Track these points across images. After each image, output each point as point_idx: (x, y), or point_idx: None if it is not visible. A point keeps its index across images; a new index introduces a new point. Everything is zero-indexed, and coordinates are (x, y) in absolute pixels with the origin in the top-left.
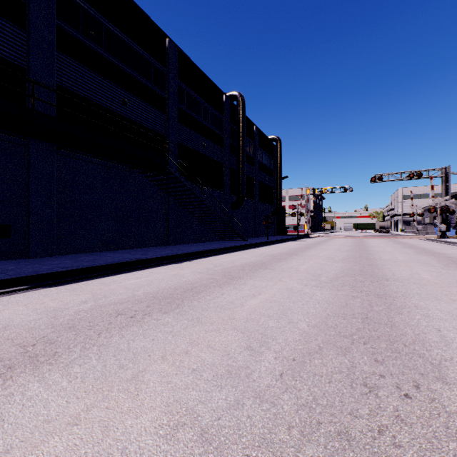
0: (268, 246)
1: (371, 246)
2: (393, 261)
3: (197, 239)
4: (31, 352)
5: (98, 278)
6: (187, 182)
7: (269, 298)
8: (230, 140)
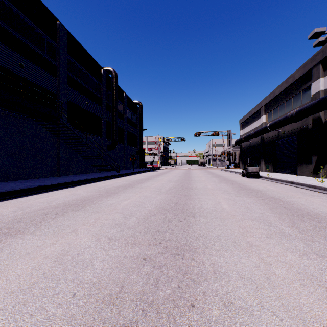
0: (134, 175)
1: (193, 174)
2: (199, 181)
3: (82, 171)
4: (2, 232)
5: (13, 199)
6: (76, 130)
7: (134, 200)
8: (107, 101)
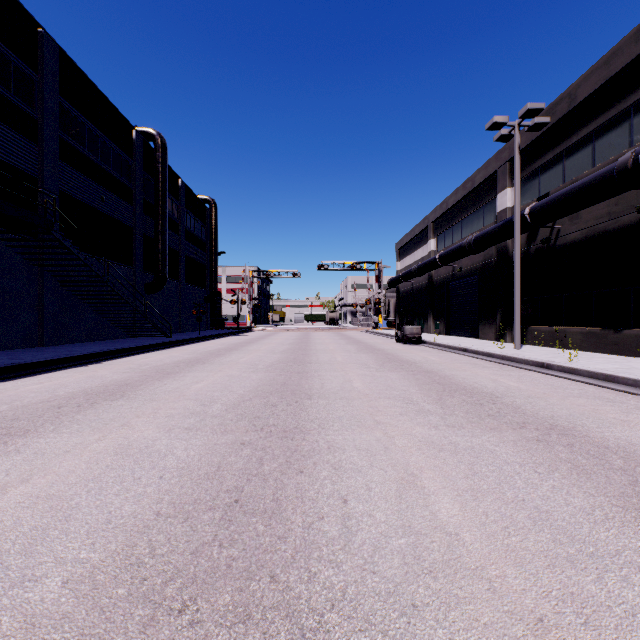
0: (202, 343)
1: (314, 339)
2: (324, 350)
3: (91, 336)
4: None
5: None
6: (83, 254)
7: (212, 382)
8: (144, 195)
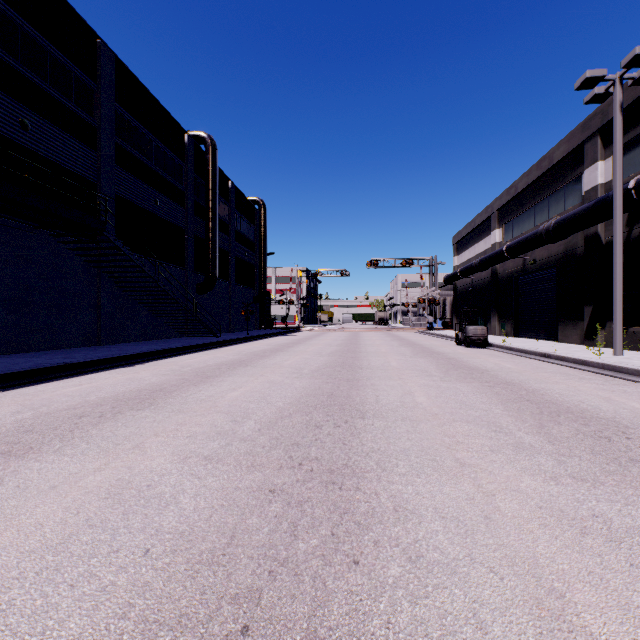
0: (249, 343)
1: (363, 340)
2: (375, 353)
3: (146, 336)
4: None
5: (11, 390)
6: (134, 255)
7: (250, 389)
8: (195, 197)
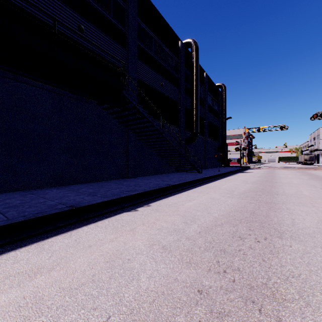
0: (225, 179)
1: None
2: None
3: (156, 171)
4: None
5: None
6: (145, 112)
7: None
8: (184, 82)
